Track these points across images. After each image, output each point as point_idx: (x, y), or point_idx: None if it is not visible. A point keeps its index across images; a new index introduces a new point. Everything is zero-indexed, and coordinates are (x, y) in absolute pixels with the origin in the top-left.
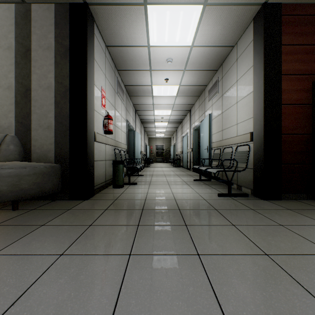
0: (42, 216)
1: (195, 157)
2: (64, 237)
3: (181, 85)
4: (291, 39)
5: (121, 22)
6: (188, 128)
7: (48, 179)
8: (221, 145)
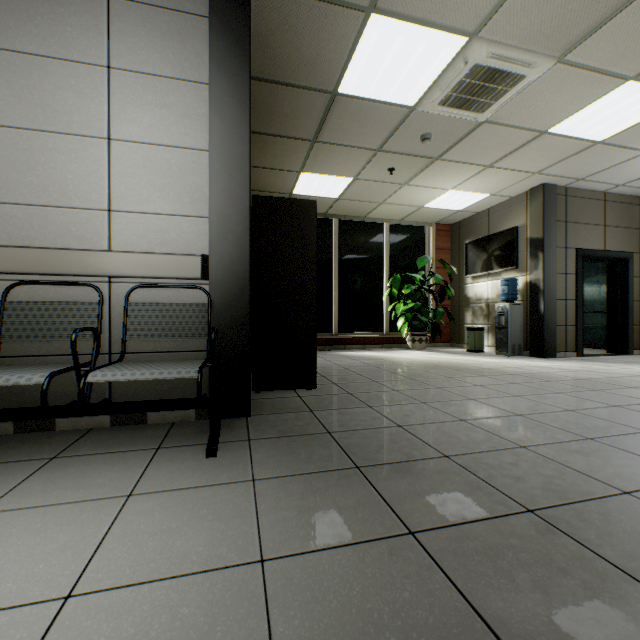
0: None
1: None
2: None
3: None
4: None
5: None
6: None
7: None
8: None
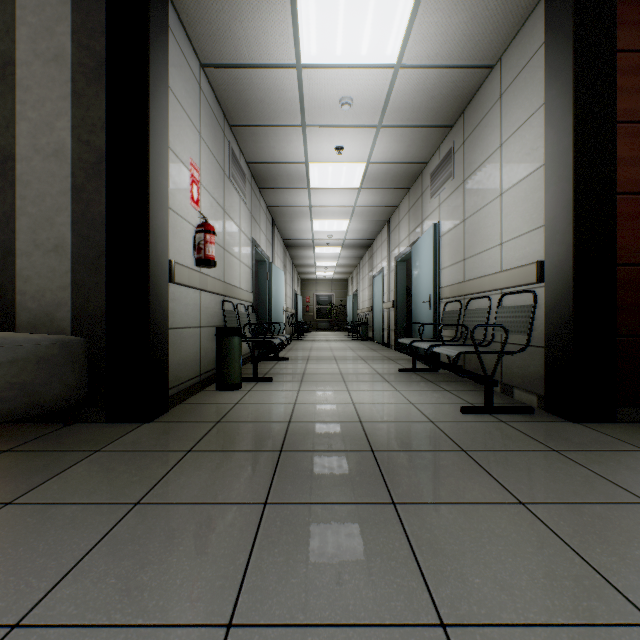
0: (18, 474)
1: (400, 319)
2: (49, 549)
3: (371, 163)
4: (639, 38)
5: (233, 4)
6: (384, 257)
7: (52, 374)
8: (462, 294)
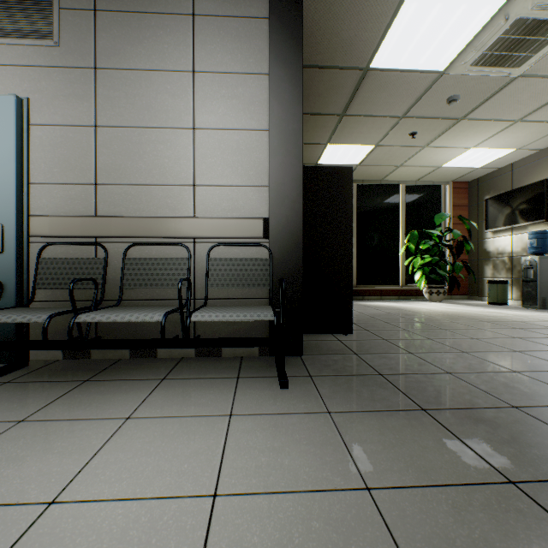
0: None
1: None
2: None
3: None
4: None
5: None
6: None
7: None
8: (103, 234)
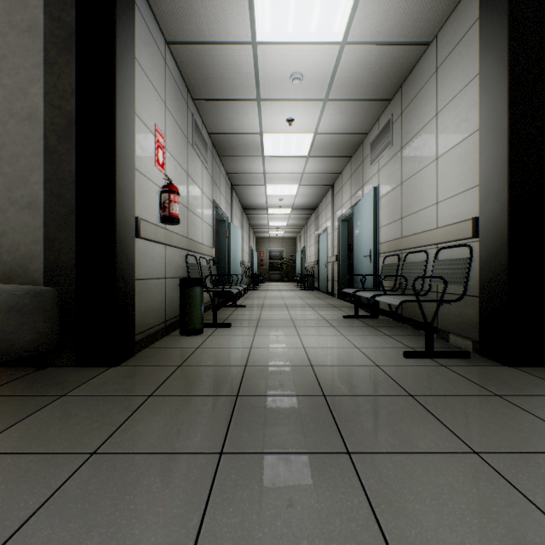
0: None
1: (343, 271)
2: None
3: (318, 134)
4: None
5: None
6: (328, 218)
7: (24, 321)
8: (400, 249)
